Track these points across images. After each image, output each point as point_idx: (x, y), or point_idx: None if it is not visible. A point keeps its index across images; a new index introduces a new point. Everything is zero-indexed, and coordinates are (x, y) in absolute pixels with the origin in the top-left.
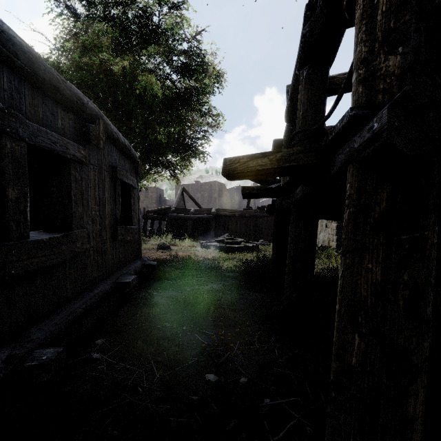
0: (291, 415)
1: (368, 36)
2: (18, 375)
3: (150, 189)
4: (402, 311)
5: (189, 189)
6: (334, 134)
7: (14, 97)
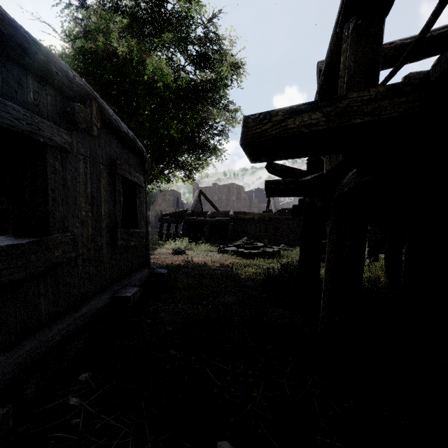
0: None
1: None
2: None
3: (167, 192)
4: None
5: (207, 192)
6: None
7: None
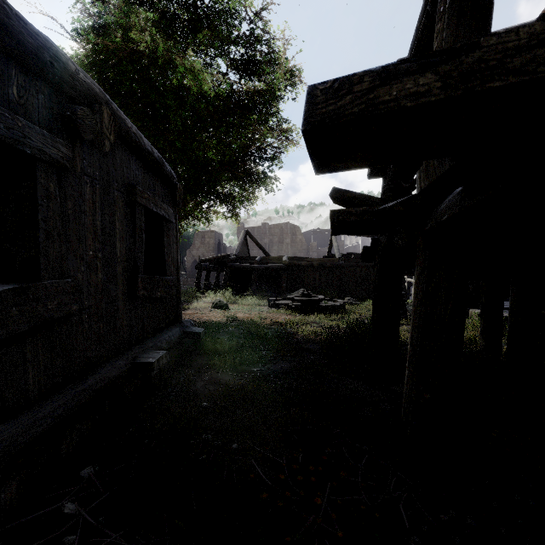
0: None
1: None
2: None
3: (207, 234)
4: None
5: (255, 233)
6: None
7: None
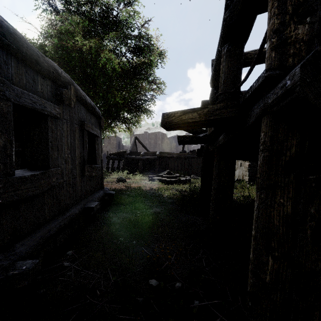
0: (215, 315)
1: (280, 10)
2: (3, 282)
3: (112, 138)
4: (310, 239)
5: (140, 138)
6: (251, 92)
7: (2, 67)
